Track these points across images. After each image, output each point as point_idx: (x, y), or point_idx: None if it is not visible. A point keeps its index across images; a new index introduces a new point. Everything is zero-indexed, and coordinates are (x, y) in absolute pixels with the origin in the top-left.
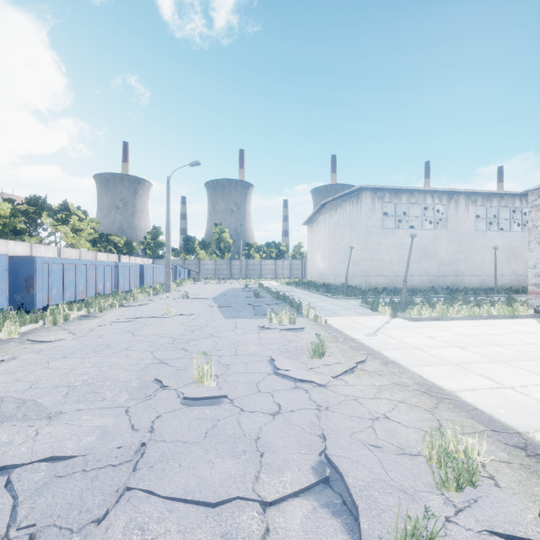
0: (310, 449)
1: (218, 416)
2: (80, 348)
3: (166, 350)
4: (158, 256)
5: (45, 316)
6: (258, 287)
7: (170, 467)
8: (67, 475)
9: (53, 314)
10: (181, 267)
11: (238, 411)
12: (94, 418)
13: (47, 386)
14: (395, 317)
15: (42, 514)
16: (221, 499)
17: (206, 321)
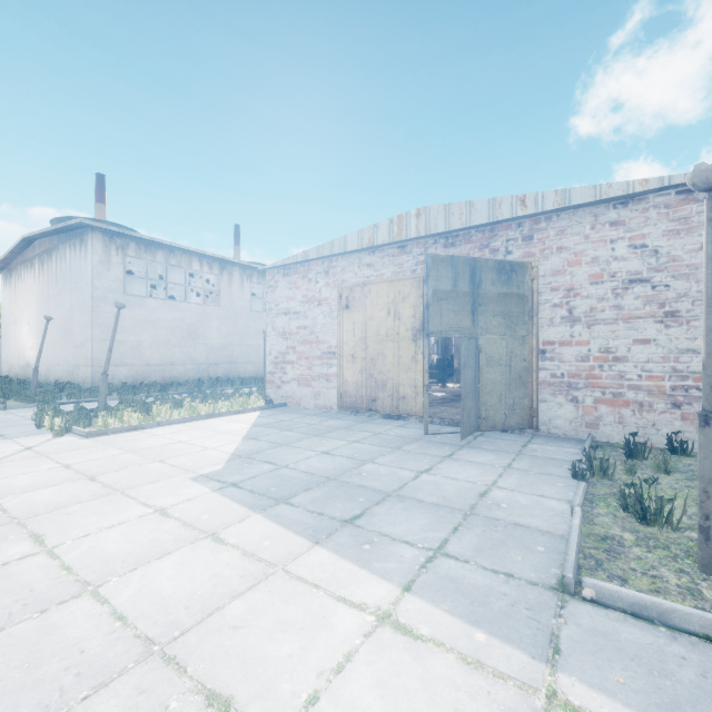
0: None
1: None
2: None
3: None
4: None
5: None
6: None
7: None
8: None
9: None
10: None
11: None
12: None
13: None
14: (62, 435)
15: None
16: None
17: None
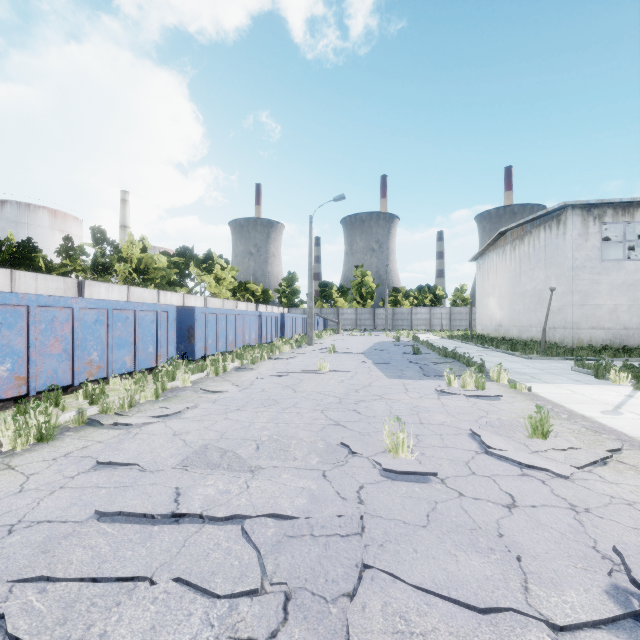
0: (589, 564)
1: (434, 497)
2: (249, 401)
3: (337, 411)
4: (293, 305)
5: (206, 366)
6: (412, 341)
7: (403, 549)
8: (297, 536)
9: (215, 364)
10: (319, 317)
11: (456, 495)
12: (294, 479)
13: (235, 437)
14: None
15: (289, 573)
16: (488, 606)
17: (367, 379)
